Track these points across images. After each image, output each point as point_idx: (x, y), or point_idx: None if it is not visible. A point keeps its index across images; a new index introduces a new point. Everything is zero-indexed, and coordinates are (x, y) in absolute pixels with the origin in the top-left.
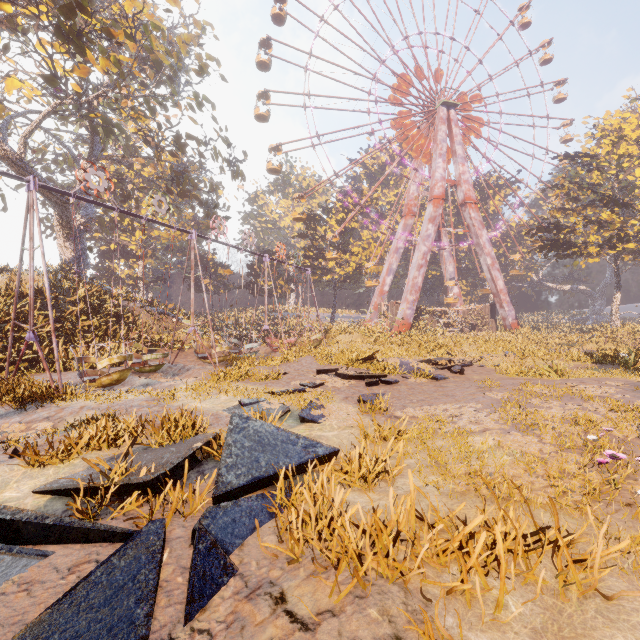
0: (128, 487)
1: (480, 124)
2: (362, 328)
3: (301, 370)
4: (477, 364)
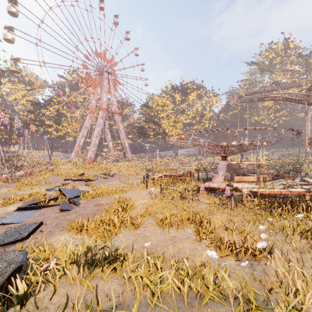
0: (50, 200)
1: (120, 83)
2: (72, 162)
3: (55, 180)
4: (118, 173)
